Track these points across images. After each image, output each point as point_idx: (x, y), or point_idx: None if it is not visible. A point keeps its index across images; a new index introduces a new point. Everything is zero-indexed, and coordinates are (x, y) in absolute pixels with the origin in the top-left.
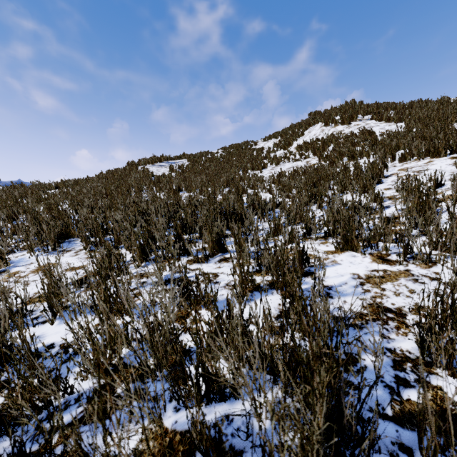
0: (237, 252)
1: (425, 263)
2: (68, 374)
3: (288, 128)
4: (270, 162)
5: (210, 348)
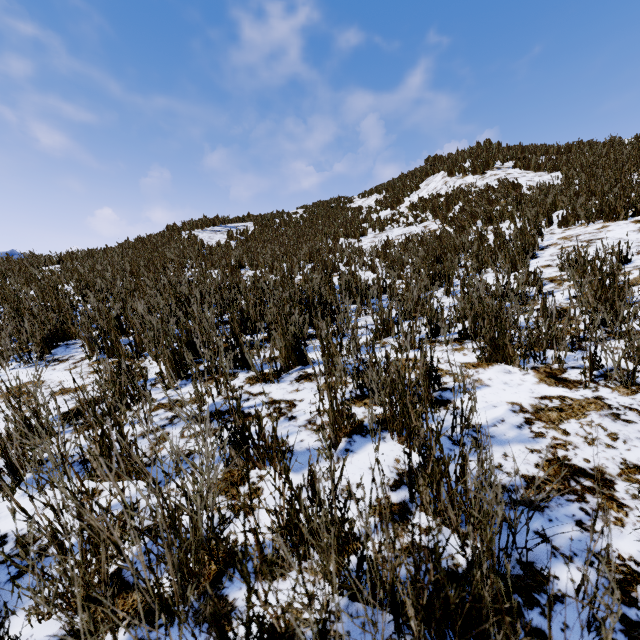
0: (325, 368)
1: (626, 386)
2: (6, 618)
3: (397, 179)
4: (371, 227)
5: (277, 556)
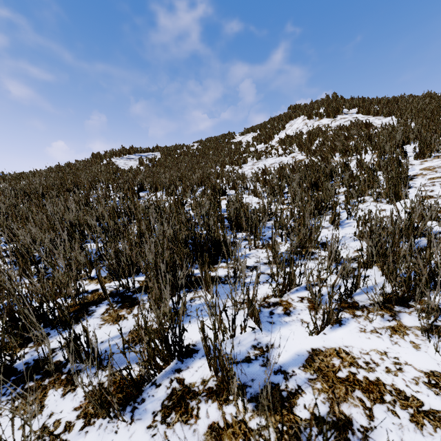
0: None
1: None
2: None
3: (267, 122)
4: (250, 157)
5: None
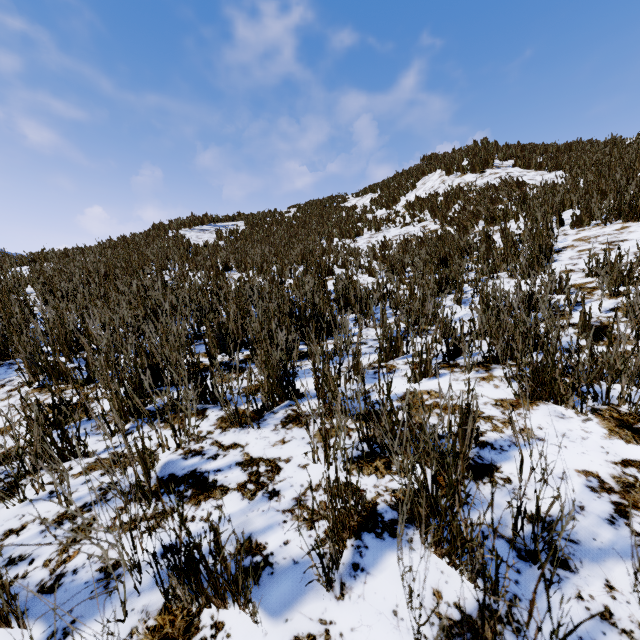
0: (321, 418)
1: None
2: None
3: (392, 178)
4: (367, 227)
5: None
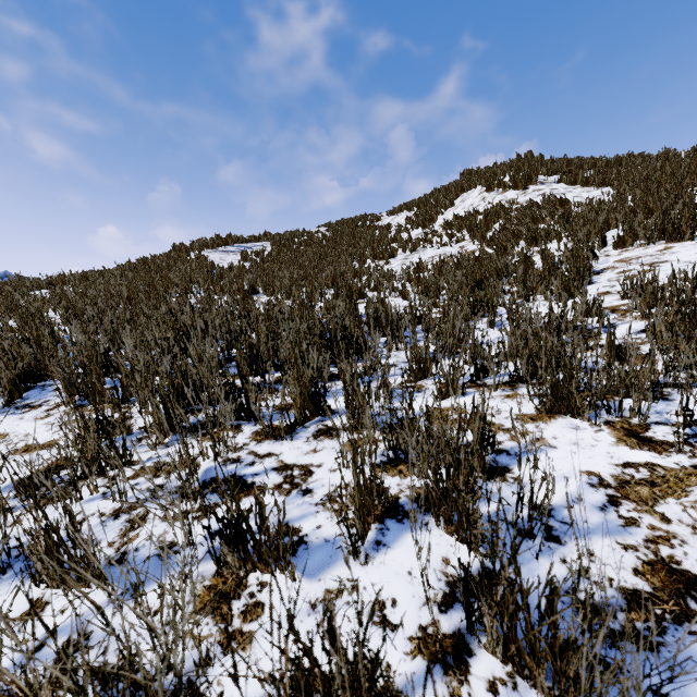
0: (350, 426)
1: None
2: None
3: (429, 194)
4: (401, 247)
5: None
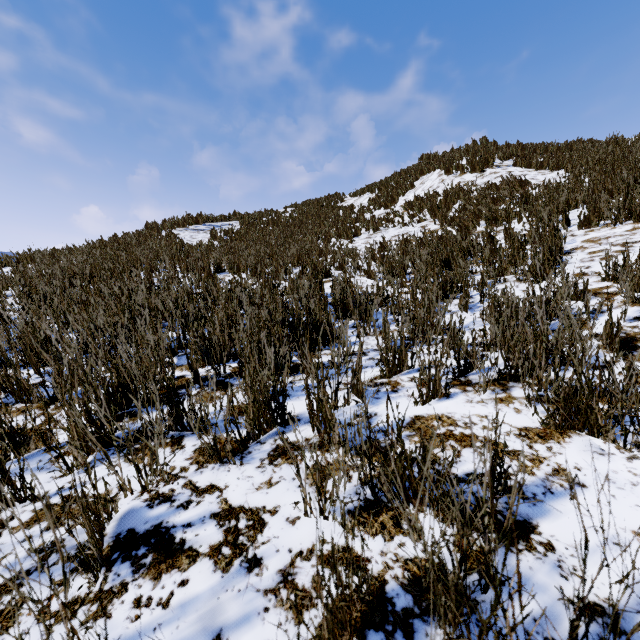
0: (314, 464)
1: None
2: None
3: (390, 177)
4: (364, 227)
5: None
